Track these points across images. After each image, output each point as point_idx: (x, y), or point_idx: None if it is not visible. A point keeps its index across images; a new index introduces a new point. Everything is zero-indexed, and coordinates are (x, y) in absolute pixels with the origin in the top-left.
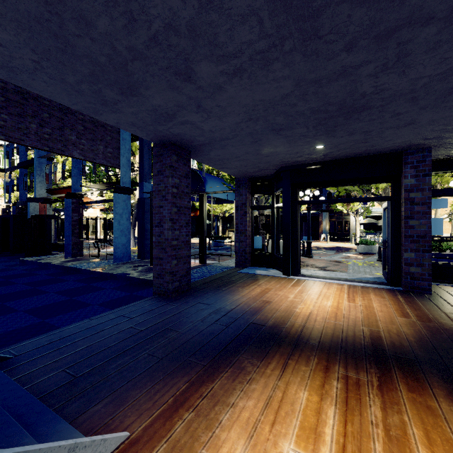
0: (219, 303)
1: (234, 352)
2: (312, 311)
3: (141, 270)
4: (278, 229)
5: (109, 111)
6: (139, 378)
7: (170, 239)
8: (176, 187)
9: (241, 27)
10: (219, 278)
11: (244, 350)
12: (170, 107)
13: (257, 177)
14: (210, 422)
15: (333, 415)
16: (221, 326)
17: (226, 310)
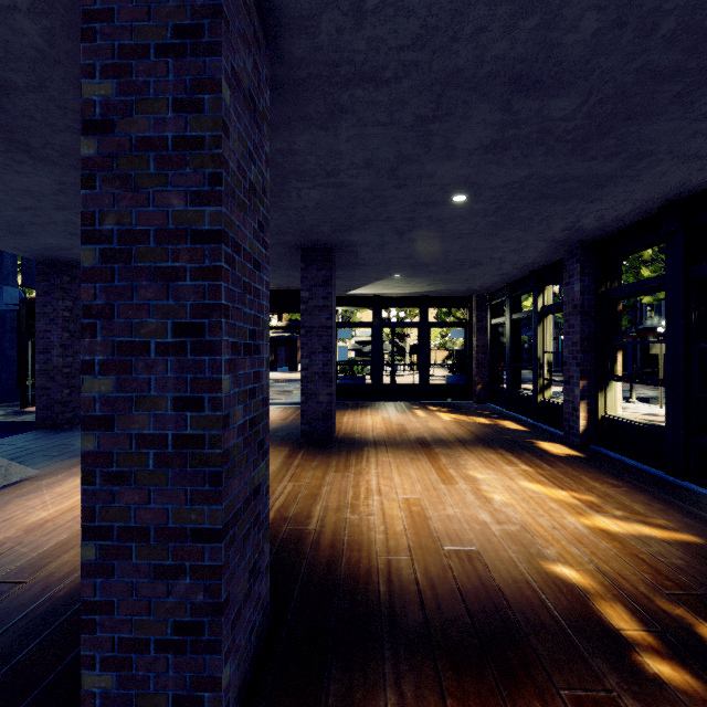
0: None
1: None
2: None
3: (5, 414)
4: None
5: None
6: (38, 463)
7: (62, 367)
8: (69, 311)
9: None
10: None
11: None
12: (64, 245)
13: None
14: None
15: None
16: None
17: None
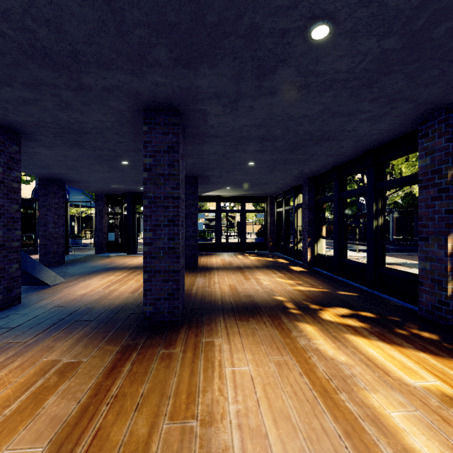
0: (86, 265)
1: (96, 272)
2: (134, 262)
3: None
4: (125, 228)
5: (24, 169)
6: None
7: (54, 233)
8: (57, 204)
9: (99, 168)
10: (83, 258)
11: (100, 271)
12: (62, 173)
13: (111, 194)
14: (89, 278)
15: (126, 274)
16: (89, 269)
17: (91, 266)
